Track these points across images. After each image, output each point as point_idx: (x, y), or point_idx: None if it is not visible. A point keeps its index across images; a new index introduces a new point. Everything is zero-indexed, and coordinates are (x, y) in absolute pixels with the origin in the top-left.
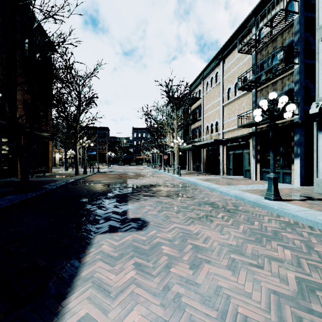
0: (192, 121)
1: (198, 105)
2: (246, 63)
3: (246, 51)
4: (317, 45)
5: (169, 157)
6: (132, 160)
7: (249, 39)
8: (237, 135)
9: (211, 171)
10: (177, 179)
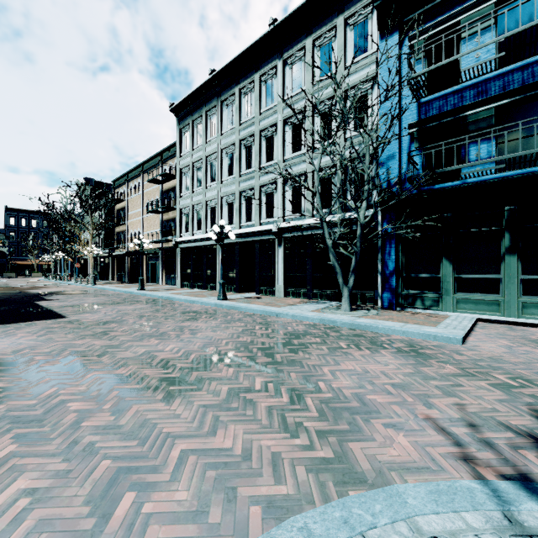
0: (115, 224)
1: (123, 207)
2: (158, 189)
3: (154, 183)
4: (177, 206)
5: (86, 264)
6: (4, 268)
7: (153, 178)
8: (153, 247)
9: (135, 280)
10: (90, 288)
